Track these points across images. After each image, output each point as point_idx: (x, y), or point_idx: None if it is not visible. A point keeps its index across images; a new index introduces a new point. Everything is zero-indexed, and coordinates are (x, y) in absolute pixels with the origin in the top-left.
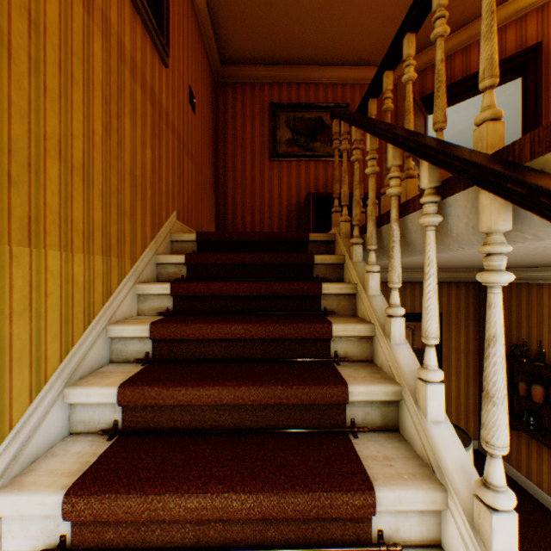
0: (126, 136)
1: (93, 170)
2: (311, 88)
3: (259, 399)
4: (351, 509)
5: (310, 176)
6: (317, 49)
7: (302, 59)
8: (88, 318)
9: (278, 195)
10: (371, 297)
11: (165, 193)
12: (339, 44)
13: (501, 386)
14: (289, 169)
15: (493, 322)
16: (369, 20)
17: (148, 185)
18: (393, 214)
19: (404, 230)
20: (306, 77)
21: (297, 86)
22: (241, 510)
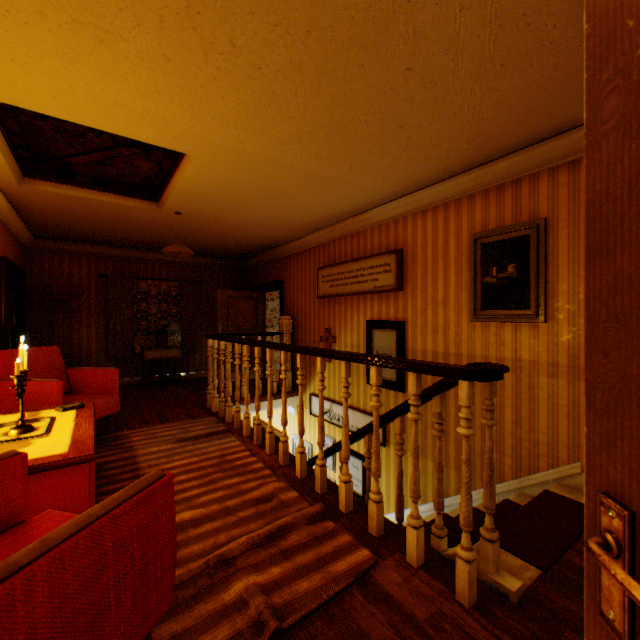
0: (475, 407)
1: (448, 430)
2: None
3: None
4: None
5: None
6: None
7: None
8: (445, 494)
9: None
10: None
11: (546, 441)
12: None
13: None
14: None
15: None
16: None
17: (506, 435)
18: None
19: None
20: None
21: None
22: None
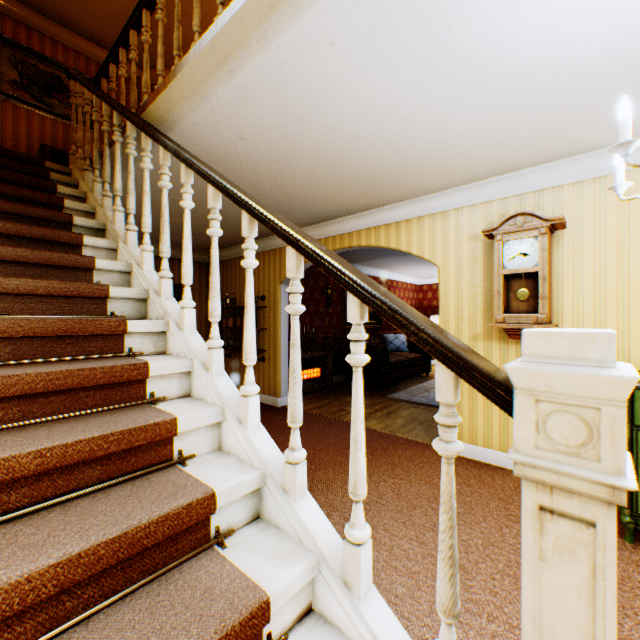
0: None
1: None
2: (48, 41)
3: (9, 209)
4: (71, 239)
5: (47, 131)
6: (56, 7)
7: (37, 6)
8: None
9: (1, 137)
10: (97, 196)
11: None
12: (83, 17)
13: (133, 190)
14: (18, 114)
15: (131, 168)
16: (113, 16)
17: None
18: (107, 142)
19: (114, 154)
20: (41, 26)
21: (29, 29)
22: (5, 229)
